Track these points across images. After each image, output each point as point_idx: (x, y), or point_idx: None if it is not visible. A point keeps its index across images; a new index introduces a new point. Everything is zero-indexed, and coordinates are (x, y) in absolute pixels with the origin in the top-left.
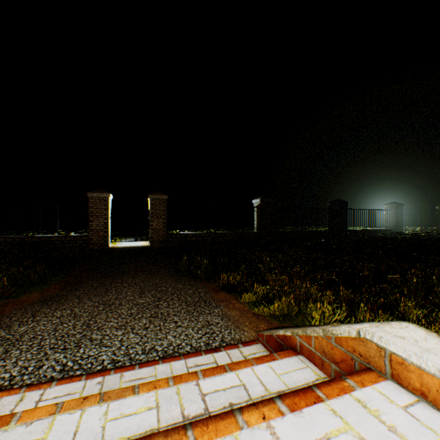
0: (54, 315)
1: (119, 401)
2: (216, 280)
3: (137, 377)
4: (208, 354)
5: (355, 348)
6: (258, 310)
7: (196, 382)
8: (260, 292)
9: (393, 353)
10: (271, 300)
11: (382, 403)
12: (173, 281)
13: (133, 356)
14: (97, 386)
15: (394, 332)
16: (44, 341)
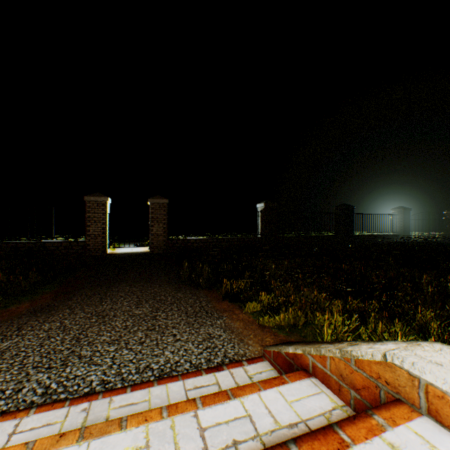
0: (42, 329)
1: (102, 439)
2: (218, 288)
3: (128, 403)
4: (209, 373)
5: (380, 374)
6: (263, 321)
7: (195, 413)
8: (266, 301)
9: (430, 384)
10: (277, 310)
11: (422, 449)
12: (173, 290)
13: (125, 376)
14: (81, 414)
15: (428, 356)
16: (27, 359)
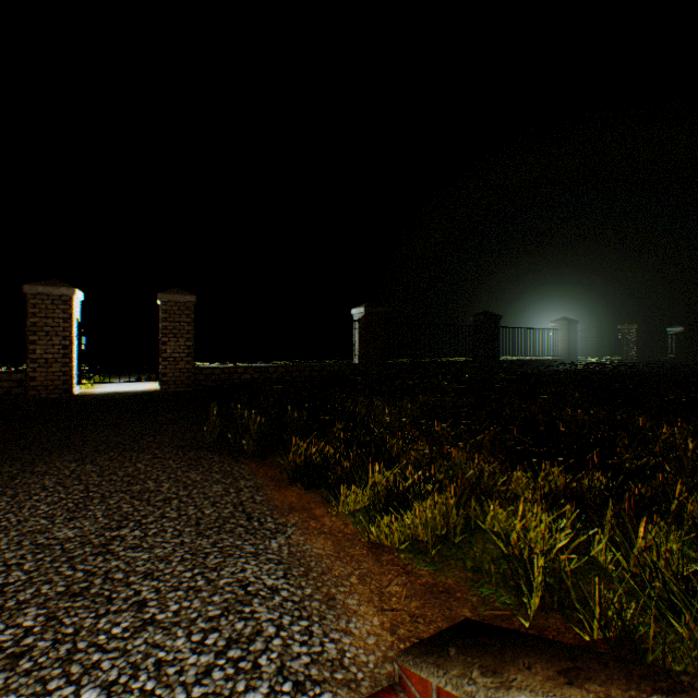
0: None
1: None
2: (282, 457)
3: None
4: None
5: None
6: (378, 534)
7: None
8: (380, 484)
9: None
10: (406, 503)
11: None
12: (182, 465)
13: None
14: None
15: None
16: None
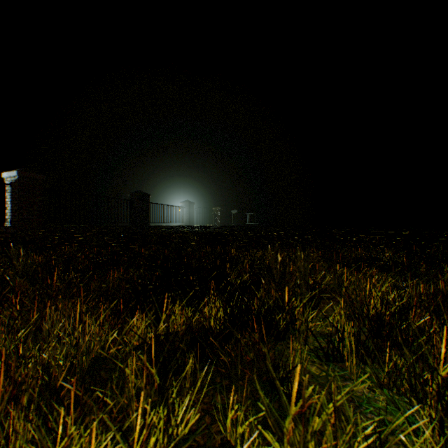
0: None
1: None
2: None
3: None
4: None
5: None
6: None
7: None
8: None
9: None
10: None
11: None
12: None
13: None
14: None
15: None
16: None
